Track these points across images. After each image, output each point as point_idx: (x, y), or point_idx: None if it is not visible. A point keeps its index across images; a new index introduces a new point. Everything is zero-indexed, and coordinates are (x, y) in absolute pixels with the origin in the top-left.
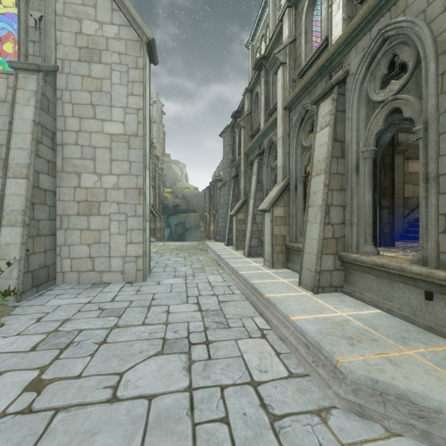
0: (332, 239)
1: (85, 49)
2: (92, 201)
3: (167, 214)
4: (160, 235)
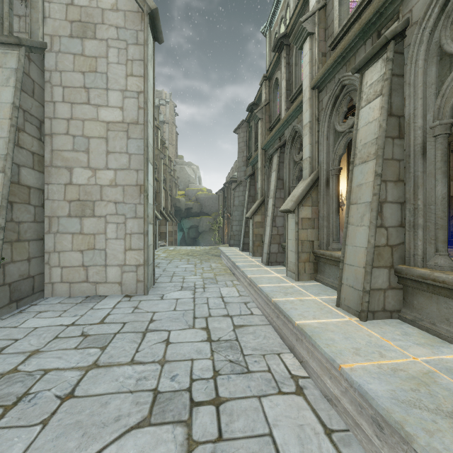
0: (386, 247)
1: (77, 23)
2: (85, 200)
3: (180, 217)
4: (172, 239)
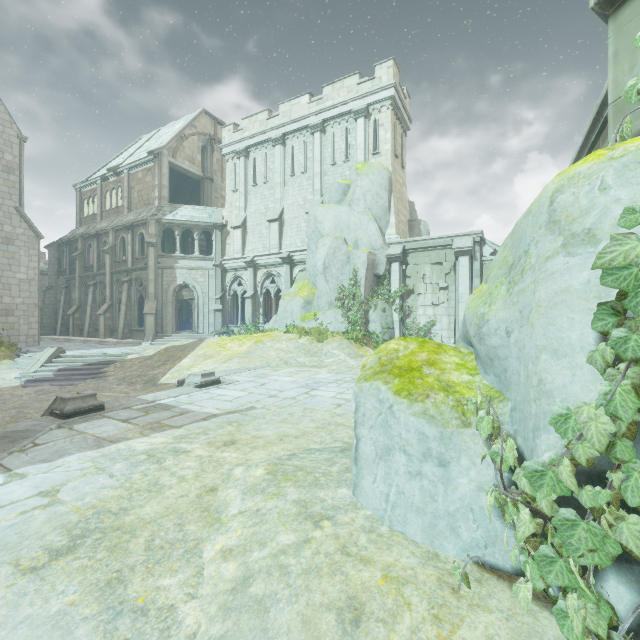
0: (128, 324)
1: (5, 239)
2: (9, 310)
3: None
4: None
